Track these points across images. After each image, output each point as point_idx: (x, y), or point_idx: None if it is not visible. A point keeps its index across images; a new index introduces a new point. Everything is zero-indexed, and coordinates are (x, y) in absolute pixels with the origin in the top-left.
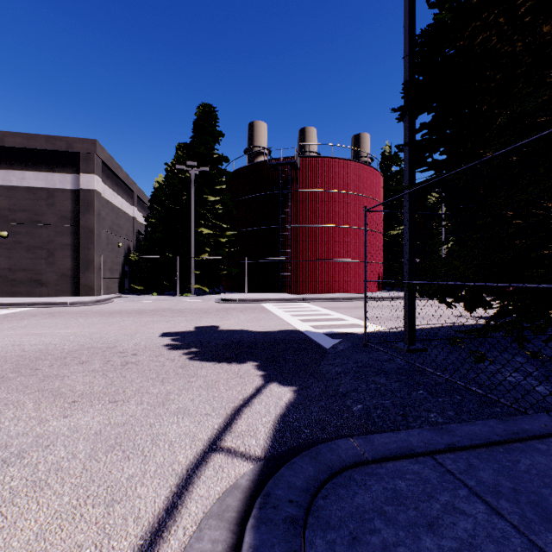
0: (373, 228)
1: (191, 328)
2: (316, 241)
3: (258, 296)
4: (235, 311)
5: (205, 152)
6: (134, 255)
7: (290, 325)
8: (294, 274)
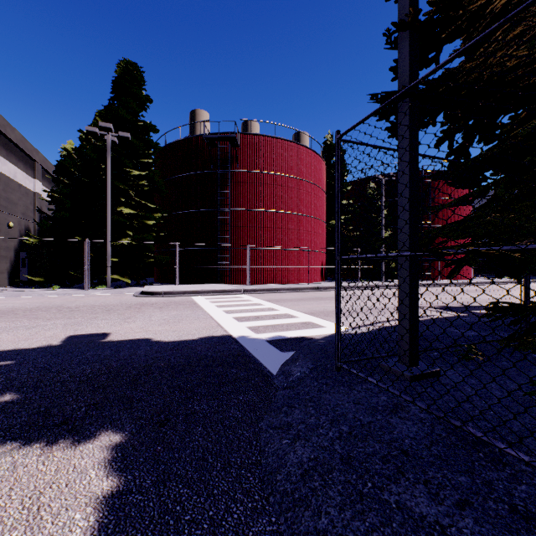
0: (316, 216)
1: (59, 339)
2: (259, 227)
3: (190, 287)
4: (151, 308)
5: (127, 116)
6: (32, 238)
7: (220, 328)
8: (234, 263)
